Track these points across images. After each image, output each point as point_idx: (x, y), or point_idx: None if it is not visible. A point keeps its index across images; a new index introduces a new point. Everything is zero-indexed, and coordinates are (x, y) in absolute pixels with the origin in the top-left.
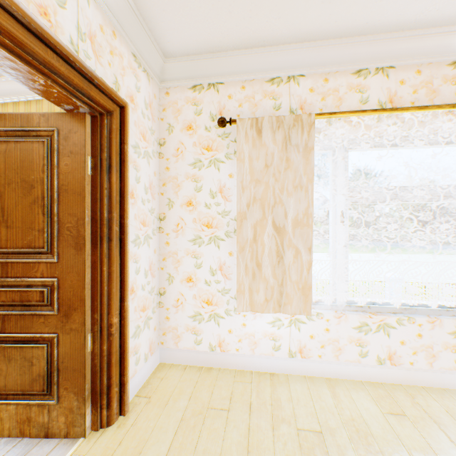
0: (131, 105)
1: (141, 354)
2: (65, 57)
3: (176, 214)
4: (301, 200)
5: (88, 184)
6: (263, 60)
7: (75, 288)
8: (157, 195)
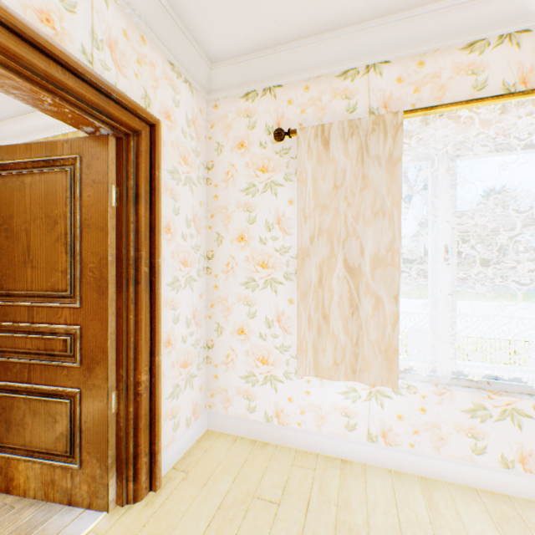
0: (167, 123)
1: (181, 418)
2: (73, 69)
3: (225, 251)
4: (383, 231)
5: (112, 217)
6: (331, 48)
7: (97, 338)
8: (203, 229)
